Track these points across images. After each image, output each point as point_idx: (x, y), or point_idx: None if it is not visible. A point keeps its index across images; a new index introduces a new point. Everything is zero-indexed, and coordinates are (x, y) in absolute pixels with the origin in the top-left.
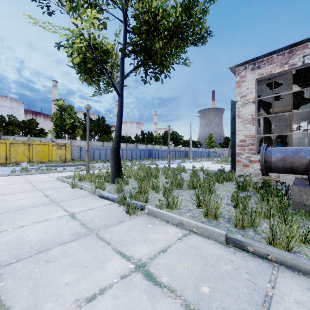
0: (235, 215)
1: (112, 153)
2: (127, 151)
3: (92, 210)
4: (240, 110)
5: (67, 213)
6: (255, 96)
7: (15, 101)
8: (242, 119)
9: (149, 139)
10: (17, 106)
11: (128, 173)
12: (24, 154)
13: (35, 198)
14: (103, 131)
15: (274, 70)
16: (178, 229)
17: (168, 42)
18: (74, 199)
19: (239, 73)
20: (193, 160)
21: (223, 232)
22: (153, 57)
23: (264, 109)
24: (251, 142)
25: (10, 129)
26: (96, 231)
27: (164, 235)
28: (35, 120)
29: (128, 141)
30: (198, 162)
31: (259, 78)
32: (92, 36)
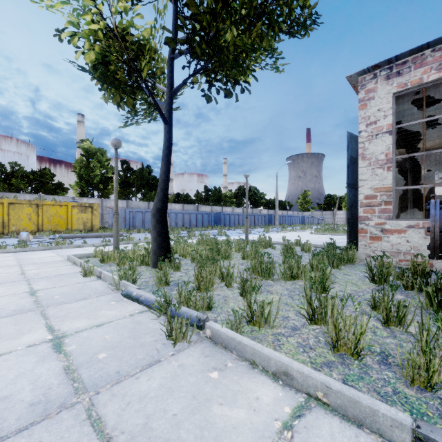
0: (411, 357)
1: (153, 217)
2: (184, 216)
3: (102, 327)
4: (365, 146)
5: (49, 336)
6: (391, 121)
7: (23, 144)
8: (370, 161)
9: (216, 198)
10: (26, 151)
11: (181, 249)
12: (30, 220)
13: (10, 297)
14: (149, 185)
15: (427, 77)
16: (278, 389)
17: (248, 30)
18: (79, 300)
19: (364, 86)
20: (282, 228)
21: (404, 419)
22: (222, 51)
23: (397, 149)
24: (384, 199)
25: (14, 183)
26: (90, 394)
27: (249, 409)
28: (49, 171)
29: (185, 201)
30: (289, 231)
31: (400, 91)
32: (114, 9)
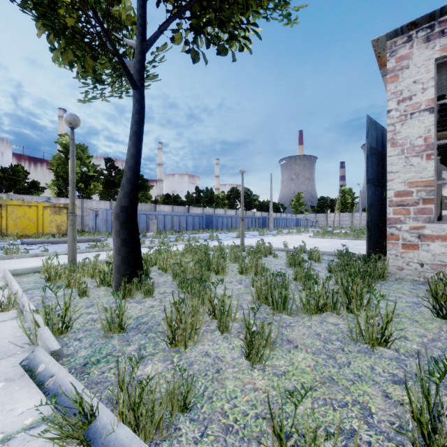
0: None
1: (116, 219)
2: (173, 218)
3: None
4: (395, 128)
5: None
6: (433, 96)
7: None
8: (403, 147)
9: (208, 200)
10: (0, 148)
11: (160, 261)
12: None
13: None
14: None
15: None
16: None
17: None
18: None
19: (394, 52)
20: (278, 231)
21: None
22: None
23: None
24: (423, 196)
25: None
26: None
27: None
28: (22, 168)
29: (175, 202)
30: (285, 234)
31: (444, 56)
32: None
